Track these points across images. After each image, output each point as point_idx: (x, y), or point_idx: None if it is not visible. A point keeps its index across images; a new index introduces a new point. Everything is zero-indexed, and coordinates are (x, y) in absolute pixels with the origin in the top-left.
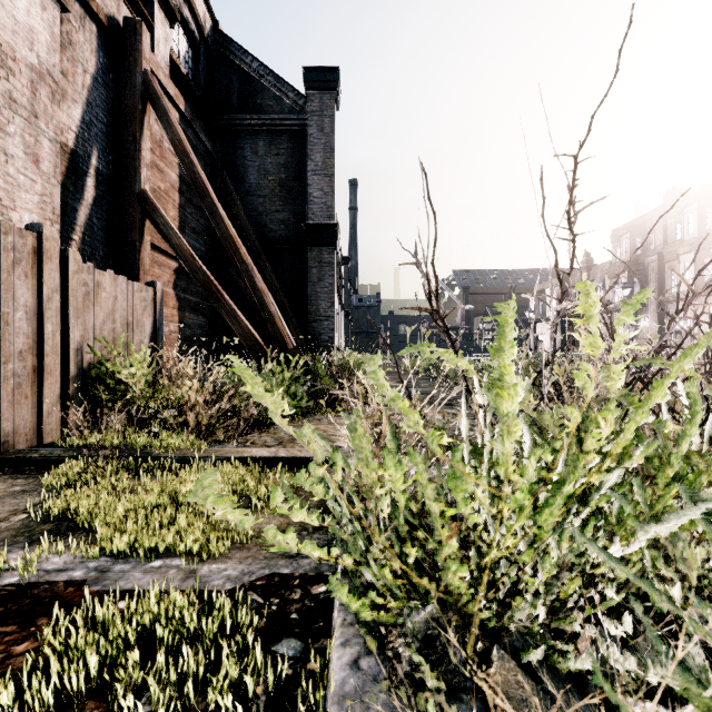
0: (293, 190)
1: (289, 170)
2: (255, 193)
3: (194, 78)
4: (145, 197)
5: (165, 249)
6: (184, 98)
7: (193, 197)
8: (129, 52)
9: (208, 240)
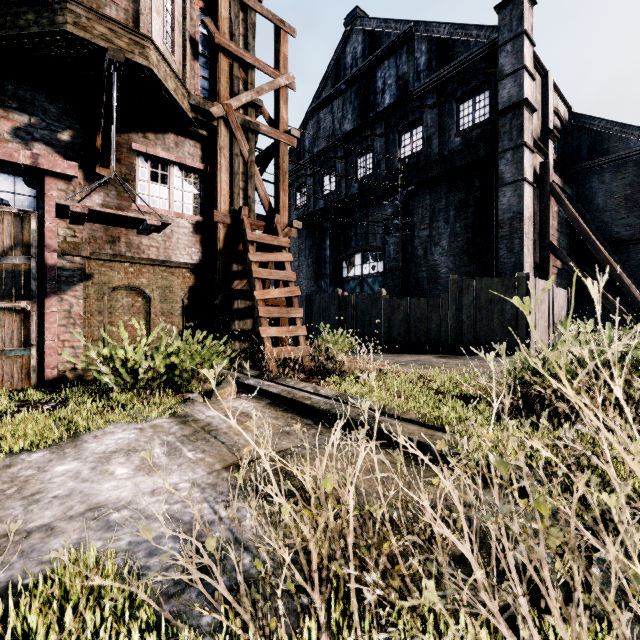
0: (637, 200)
1: (634, 187)
2: (601, 209)
3: (556, 153)
4: (551, 245)
5: (554, 265)
6: (555, 173)
7: (562, 229)
8: (542, 178)
9: (568, 250)
